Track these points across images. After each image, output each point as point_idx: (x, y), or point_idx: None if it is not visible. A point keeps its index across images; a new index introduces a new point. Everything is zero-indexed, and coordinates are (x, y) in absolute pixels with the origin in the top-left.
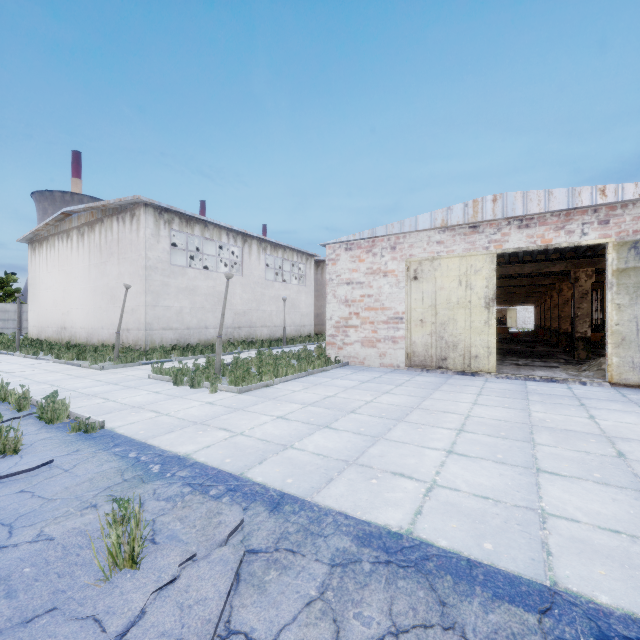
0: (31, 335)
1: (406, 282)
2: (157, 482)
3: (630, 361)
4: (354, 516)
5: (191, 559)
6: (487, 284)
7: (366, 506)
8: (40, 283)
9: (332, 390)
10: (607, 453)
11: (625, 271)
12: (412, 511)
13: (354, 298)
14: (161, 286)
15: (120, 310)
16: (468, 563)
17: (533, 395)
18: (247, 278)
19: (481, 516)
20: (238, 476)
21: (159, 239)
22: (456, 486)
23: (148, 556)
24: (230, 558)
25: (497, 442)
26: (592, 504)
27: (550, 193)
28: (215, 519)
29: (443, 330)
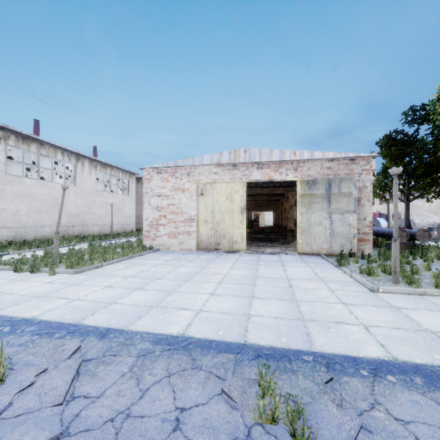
0: None
1: (196, 196)
2: (9, 337)
3: (306, 241)
4: (153, 332)
5: (44, 372)
6: (241, 199)
7: (161, 326)
8: None
9: (146, 267)
10: (285, 286)
11: (304, 195)
12: (186, 325)
13: (163, 206)
14: None
15: None
16: (210, 341)
17: (262, 261)
18: (80, 188)
19: (221, 321)
20: (76, 324)
21: None
22: (212, 310)
23: (9, 377)
24: (73, 364)
25: (237, 286)
26: (271, 308)
27: (272, 151)
28: (60, 348)
29: (218, 226)
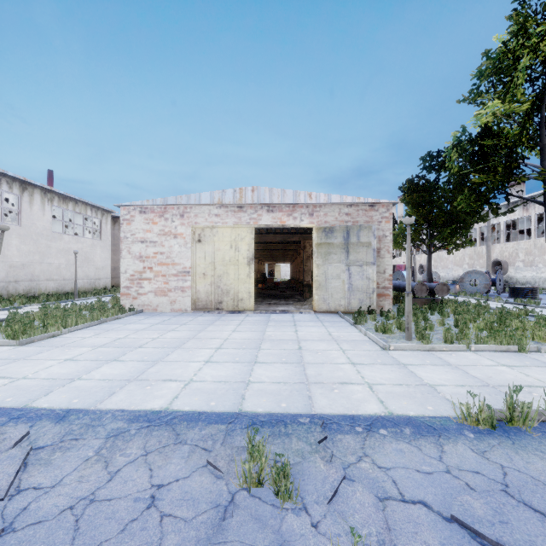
0: None
1: (192, 243)
2: None
3: (323, 297)
4: (129, 409)
5: None
6: (249, 248)
7: (139, 402)
8: None
9: (124, 333)
10: (294, 348)
11: (321, 245)
12: (172, 398)
13: (148, 255)
14: None
15: None
16: (199, 414)
17: (271, 322)
18: (27, 228)
19: (214, 391)
20: (22, 408)
21: None
22: (205, 379)
23: None
24: (18, 454)
25: (239, 351)
26: (275, 373)
27: (284, 192)
28: None
29: (220, 281)
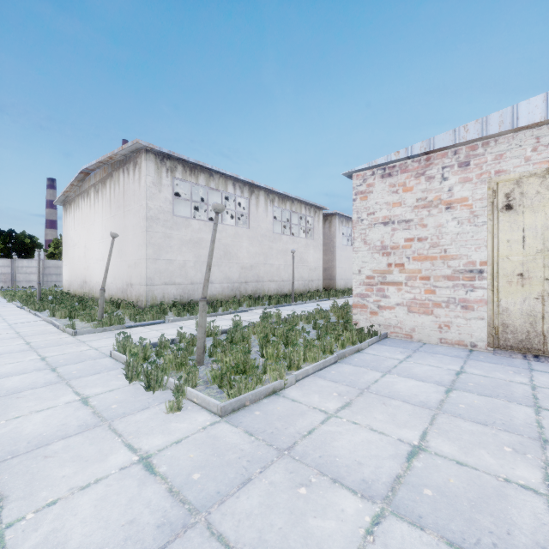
0: (64, 288)
1: (489, 215)
2: None
3: None
4: None
5: None
6: None
7: None
8: (70, 241)
9: (405, 417)
10: None
11: None
12: None
13: (395, 243)
14: (163, 238)
15: (125, 264)
16: None
17: None
18: (254, 231)
19: None
20: None
21: (161, 188)
22: None
23: None
24: None
25: None
26: None
27: None
28: None
29: None
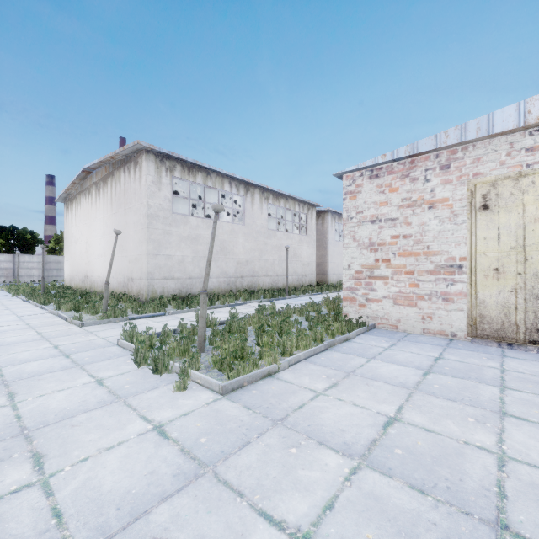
0: (66, 282)
1: (468, 214)
2: None
3: None
4: None
5: None
6: None
7: None
8: (71, 237)
9: (384, 395)
10: None
11: None
12: None
13: (382, 240)
14: (162, 235)
15: (126, 259)
16: None
17: None
18: (249, 227)
19: None
20: None
21: (160, 186)
22: None
23: None
24: None
25: None
26: None
27: None
28: None
29: None
